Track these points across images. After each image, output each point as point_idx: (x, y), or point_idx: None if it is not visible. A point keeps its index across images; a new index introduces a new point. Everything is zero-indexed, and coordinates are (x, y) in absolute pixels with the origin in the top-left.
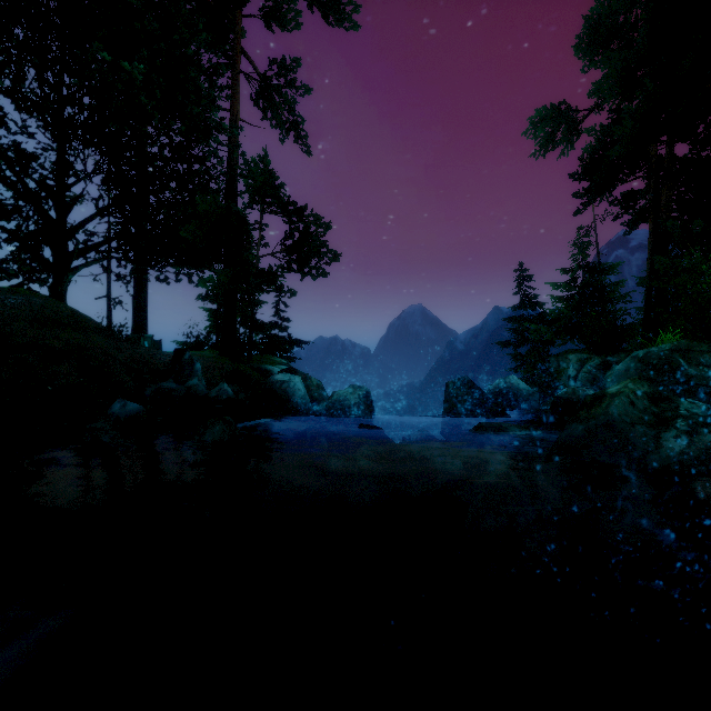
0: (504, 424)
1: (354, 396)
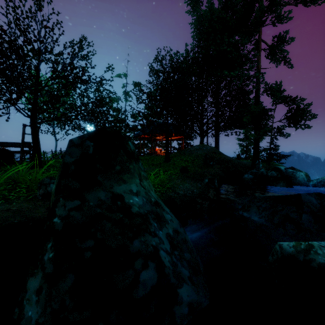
0: None
1: None
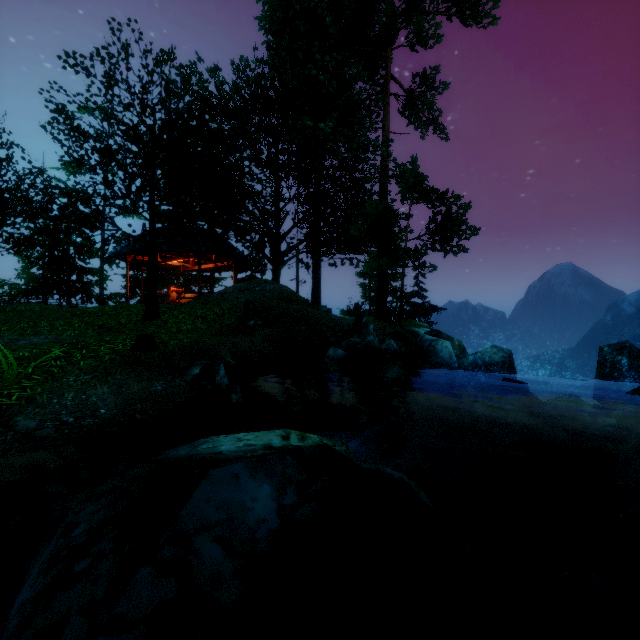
0: None
1: (496, 354)
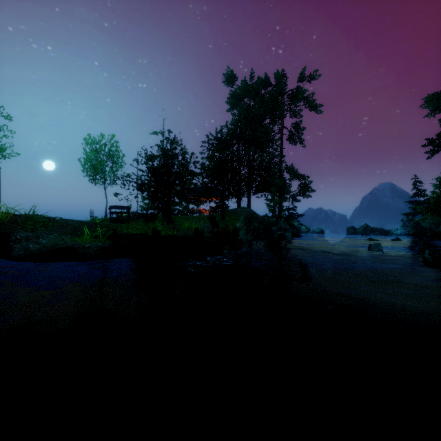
0: None
1: (318, 230)
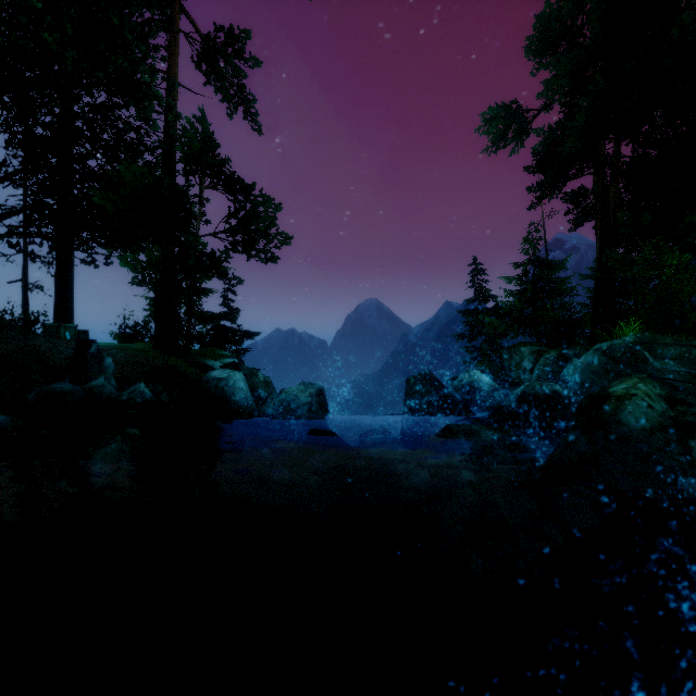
0: (475, 427)
1: (305, 394)
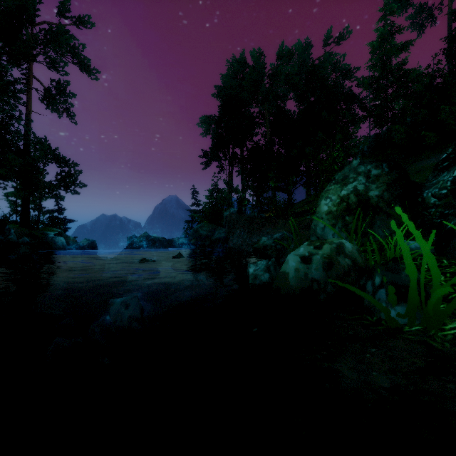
0: None
1: (86, 242)
